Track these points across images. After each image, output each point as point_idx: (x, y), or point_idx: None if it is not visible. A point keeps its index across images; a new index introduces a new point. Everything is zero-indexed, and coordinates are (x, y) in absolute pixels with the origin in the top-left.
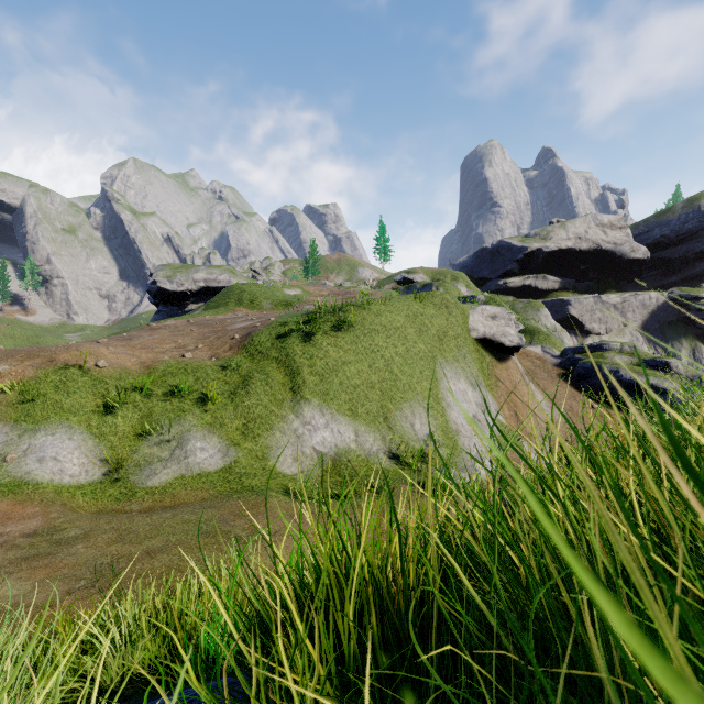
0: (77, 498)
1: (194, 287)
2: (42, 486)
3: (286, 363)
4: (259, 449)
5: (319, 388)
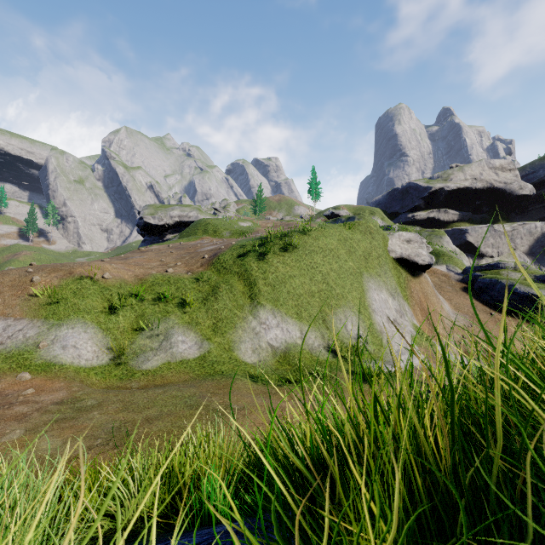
0: (91, 377)
1: (170, 222)
2: (65, 367)
3: (245, 276)
4: (225, 342)
5: (271, 296)
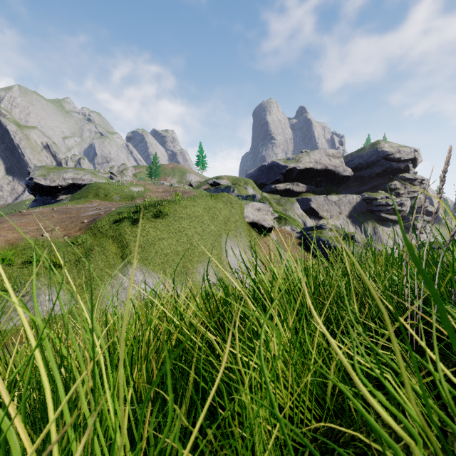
0: None
1: (63, 183)
2: None
3: (119, 239)
4: (94, 298)
5: (141, 256)
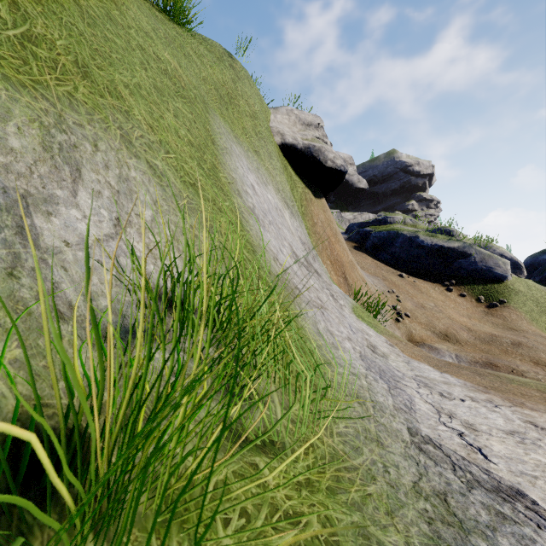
0: None
1: None
2: None
3: None
4: None
5: None
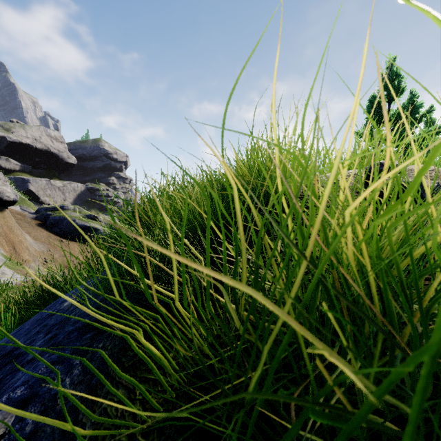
0: None
1: None
2: None
3: None
4: None
5: None
